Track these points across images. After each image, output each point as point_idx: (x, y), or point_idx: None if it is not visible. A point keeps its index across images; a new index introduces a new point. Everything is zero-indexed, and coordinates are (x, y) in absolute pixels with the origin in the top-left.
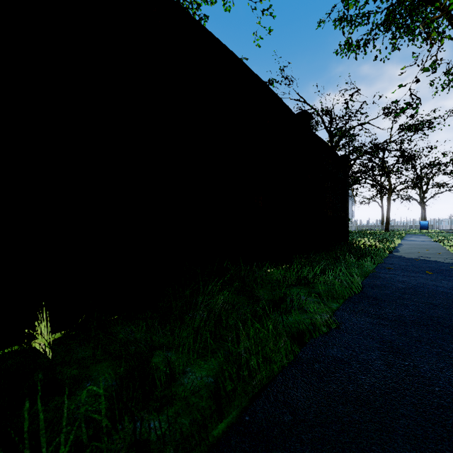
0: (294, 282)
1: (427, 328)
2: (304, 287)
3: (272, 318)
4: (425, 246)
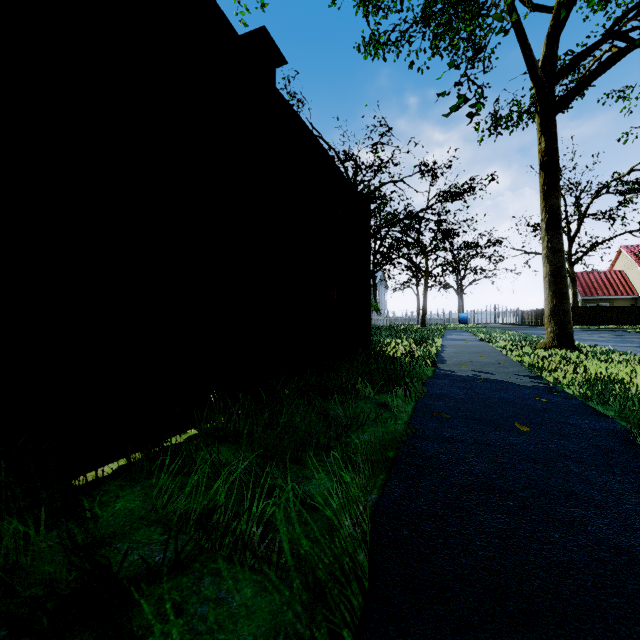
0: None
1: None
2: None
3: None
4: (475, 349)
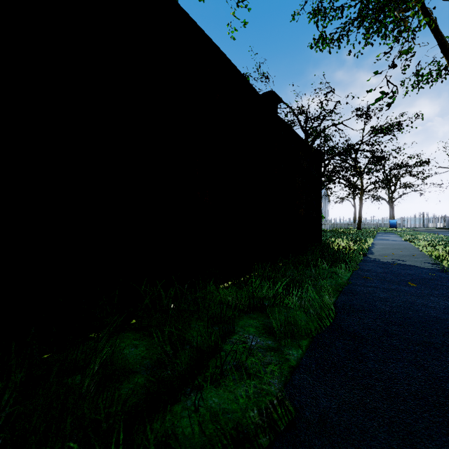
0: (245, 308)
1: (443, 418)
2: (259, 316)
3: (180, 402)
4: (398, 246)
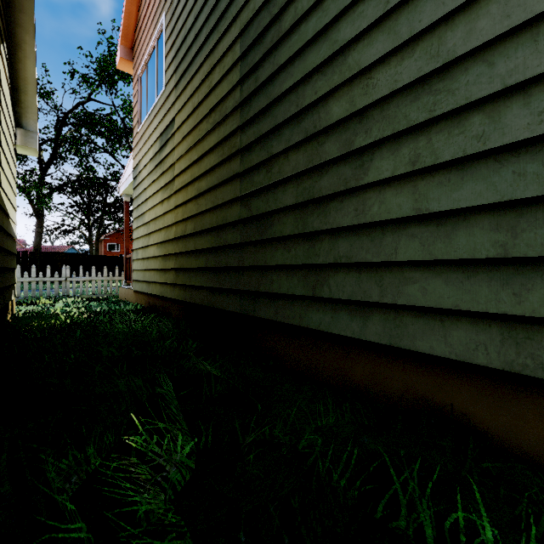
0: None
1: None
2: None
3: None
4: None
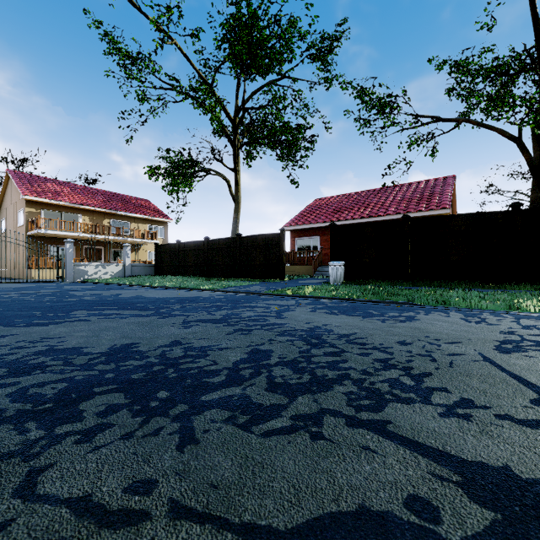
0: None
1: None
2: None
3: None
4: None
